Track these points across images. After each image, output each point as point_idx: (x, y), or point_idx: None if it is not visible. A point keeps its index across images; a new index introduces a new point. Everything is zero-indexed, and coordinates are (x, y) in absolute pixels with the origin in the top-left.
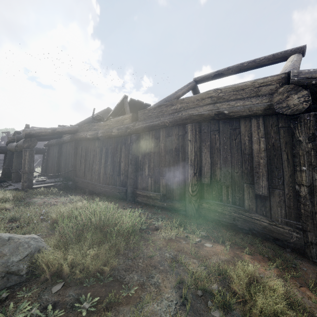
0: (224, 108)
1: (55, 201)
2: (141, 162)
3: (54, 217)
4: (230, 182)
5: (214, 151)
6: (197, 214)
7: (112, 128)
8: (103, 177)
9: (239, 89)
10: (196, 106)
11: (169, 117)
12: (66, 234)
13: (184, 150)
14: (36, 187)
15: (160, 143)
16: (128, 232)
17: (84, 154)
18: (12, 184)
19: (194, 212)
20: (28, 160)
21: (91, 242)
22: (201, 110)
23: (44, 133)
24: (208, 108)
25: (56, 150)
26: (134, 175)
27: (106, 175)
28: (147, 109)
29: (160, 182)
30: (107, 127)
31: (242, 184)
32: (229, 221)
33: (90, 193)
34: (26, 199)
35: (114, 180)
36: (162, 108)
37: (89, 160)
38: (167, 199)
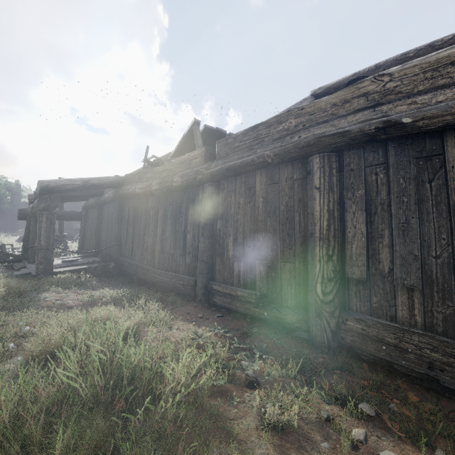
0: (401, 112)
1: (76, 298)
2: (221, 232)
3: (28, 351)
4: (418, 277)
5: (375, 210)
6: (335, 341)
7: (173, 174)
8: (159, 258)
9: (443, 65)
10: (331, 118)
11: (273, 146)
12: (4, 426)
13: (305, 209)
14: (59, 272)
15: (256, 197)
16: (183, 397)
17: (132, 219)
18: (27, 265)
19: (329, 337)
20: (46, 229)
21: (74, 450)
22: (344, 124)
23: (71, 186)
24: (360, 117)
25: (95, 215)
26: (209, 255)
27: (163, 254)
28: (231, 135)
29: (255, 270)
30: (166, 174)
31: (453, 286)
32: (416, 367)
33: (141, 283)
34: (32, 294)
35: (175, 262)
36: (260, 130)
37: (139, 230)
38: (270, 304)
